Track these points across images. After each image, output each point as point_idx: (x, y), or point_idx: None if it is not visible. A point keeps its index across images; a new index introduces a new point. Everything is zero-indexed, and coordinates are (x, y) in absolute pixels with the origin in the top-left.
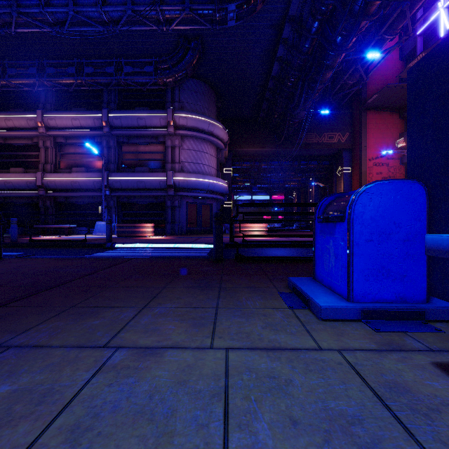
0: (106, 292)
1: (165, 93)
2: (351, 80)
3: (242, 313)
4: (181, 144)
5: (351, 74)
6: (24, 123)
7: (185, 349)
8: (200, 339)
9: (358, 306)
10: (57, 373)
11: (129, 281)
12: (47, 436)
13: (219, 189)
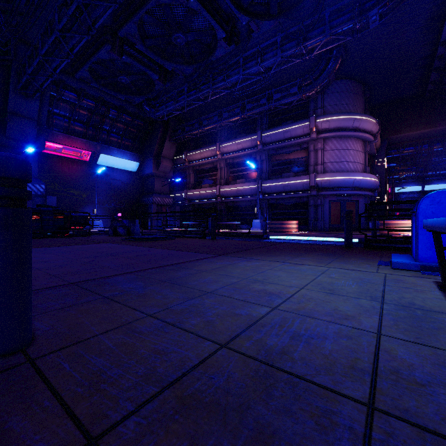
0: (275, 252)
1: (308, 103)
2: None
3: (345, 263)
4: (323, 147)
5: None
6: (210, 154)
7: (312, 265)
8: (319, 265)
9: (418, 263)
10: (270, 263)
11: (285, 250)
12: (274, 268)
13: (367, 184)
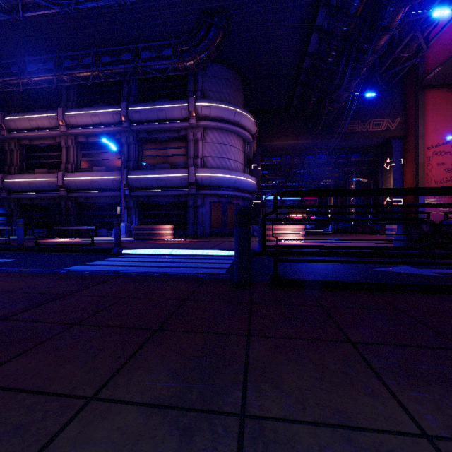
0: None
1: (187, 82)
2: (405, 52)
3: None
4: (204, 137)
5: (406, 44)
6: (47, 123)
7: None
8: None
9: None
10: None
11: (37, 356)
12: None
13: (247, 186)
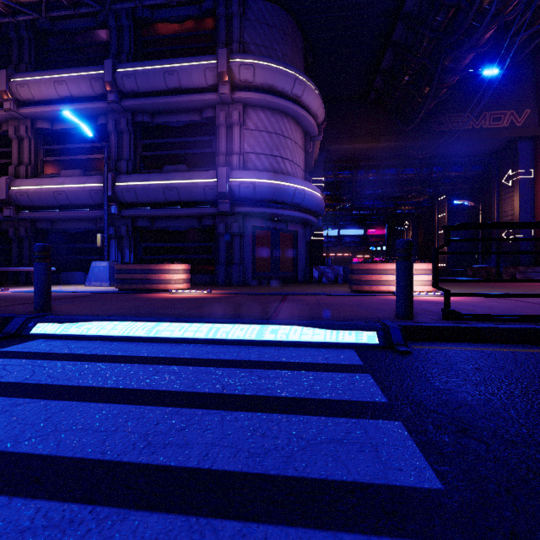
0: None
1: (216, 31)
2: None
3: None
4: (243, 121)
5: None
6: None
7: None
8: None
9: None
10: None
11: None
12: None
13: (312, 202)
